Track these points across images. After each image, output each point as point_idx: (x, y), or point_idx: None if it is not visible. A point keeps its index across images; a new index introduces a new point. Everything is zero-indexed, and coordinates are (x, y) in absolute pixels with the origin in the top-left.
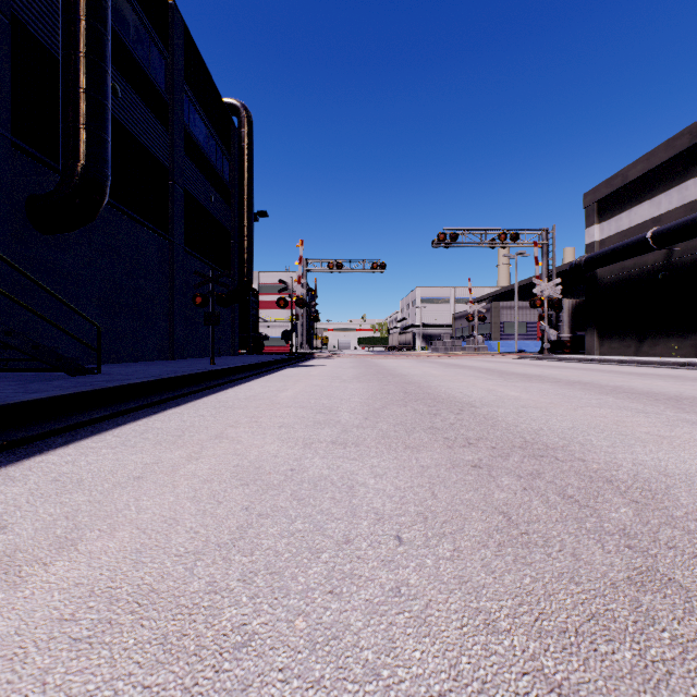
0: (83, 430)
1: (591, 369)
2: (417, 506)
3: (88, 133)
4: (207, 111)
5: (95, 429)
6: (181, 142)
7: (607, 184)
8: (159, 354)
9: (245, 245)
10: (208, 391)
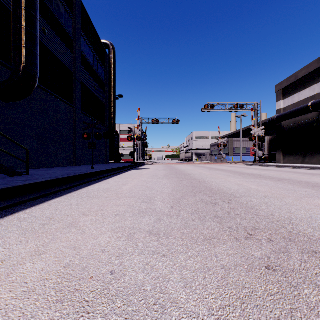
0: None
1: (284, 171)
2: None
3: (26, 49)
4: (93, 45)
5: None
6: (79, 59)
7: (287, 80)
8: (68, 163)
9: (112, 110)
10: (84, 185)
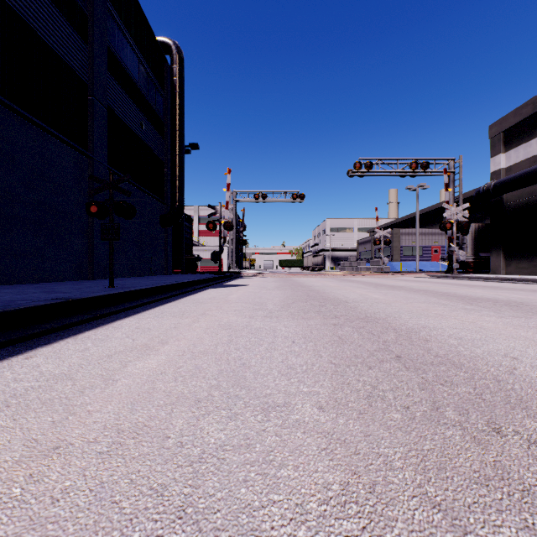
0: None
1: None
2: None
3: None
4: (137, 41)
5: None
6: (103, 59)
7: (515, 114)
8: (75, 274)
9: (176, 172)
10: (5, 350)
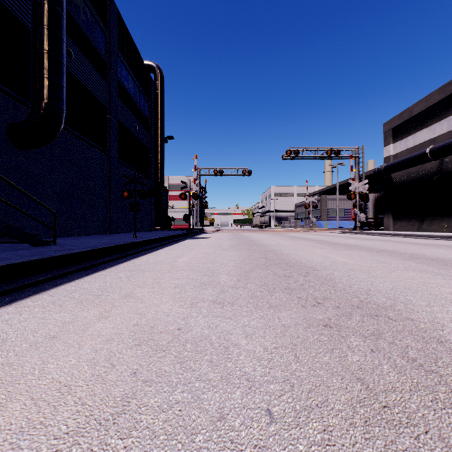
0: (28, 290)
1: (390, 241)
2: (283, 371)
3: (49, 80)
4: (133, 69)
5: (37, 289)
6: (115, 89)
7: (398, 117)
8: (100, 230)
9: (159, 158)
10: (129, 257)
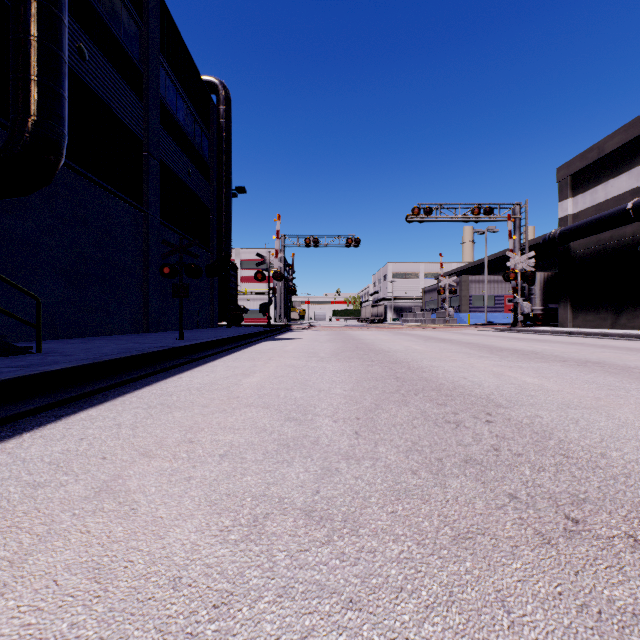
0: None
1: (580, 344)
2: None
3: (39, 85)
4: (185, 86)
5: None
6: (156, 113)
7: (581, 158)
8: (132, 327)
9: (223, 220)
10: (159, 375)
